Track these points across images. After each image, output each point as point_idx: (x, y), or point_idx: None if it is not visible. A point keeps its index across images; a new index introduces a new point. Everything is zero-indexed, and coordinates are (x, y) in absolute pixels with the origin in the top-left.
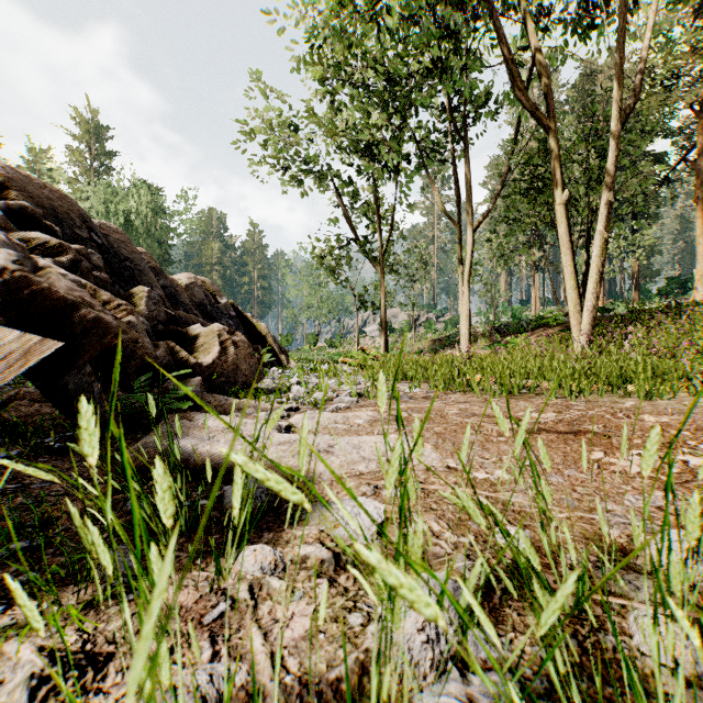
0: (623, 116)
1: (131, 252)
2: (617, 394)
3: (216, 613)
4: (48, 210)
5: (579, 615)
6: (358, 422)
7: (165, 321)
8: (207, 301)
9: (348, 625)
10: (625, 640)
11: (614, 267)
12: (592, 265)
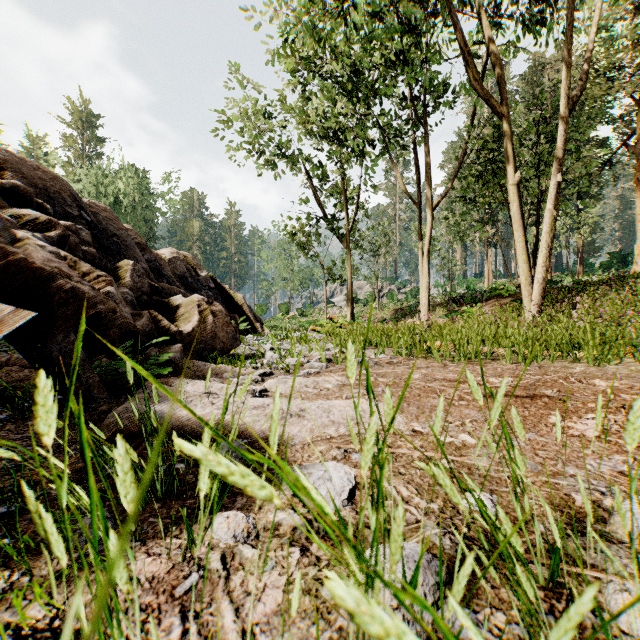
0: (570, 104)
1: (118, 228)
2: (567, 360)
3: (188, 584)
4: (41, 189)
5: (553, 588)
6: (328, 386)
7: (148, 292)
8: (188, 274)
9: (321, 598)
10: (604, 617)
11: (561, 243)
12: (542, 240)
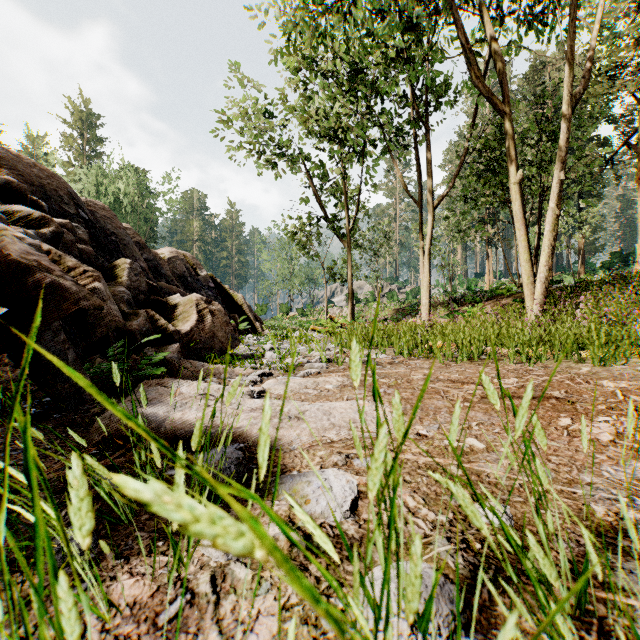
0: (573, 101)
1: (116, 227)
2: (572, 360)
3: (173, 610)
4: (38, 187)
5: (581, 615)
6: (328, 387)
7: (146, 291)
8: (187, 273)
9: (321, 628)
10: None
11: (562, 242)
12: (545, 239)
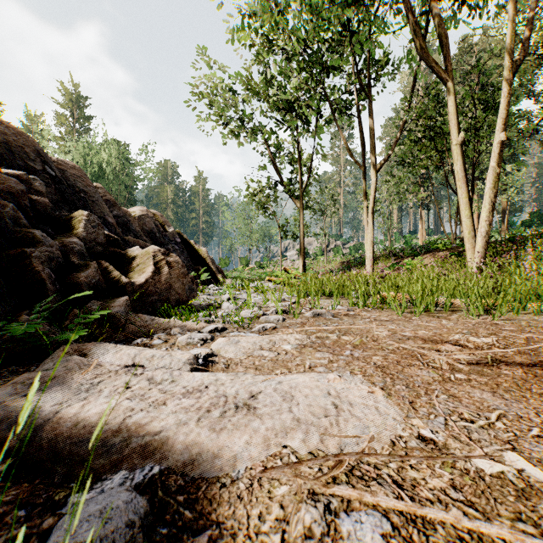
0: (513, 66)
1: (86, 185)
2: (529, 312)
3: None
4: (2, 143)
5: None
6: (286, 348)
7: (104, 243)
8: (156, 229)
9: None
10: None
11: None
12: (485, 196)
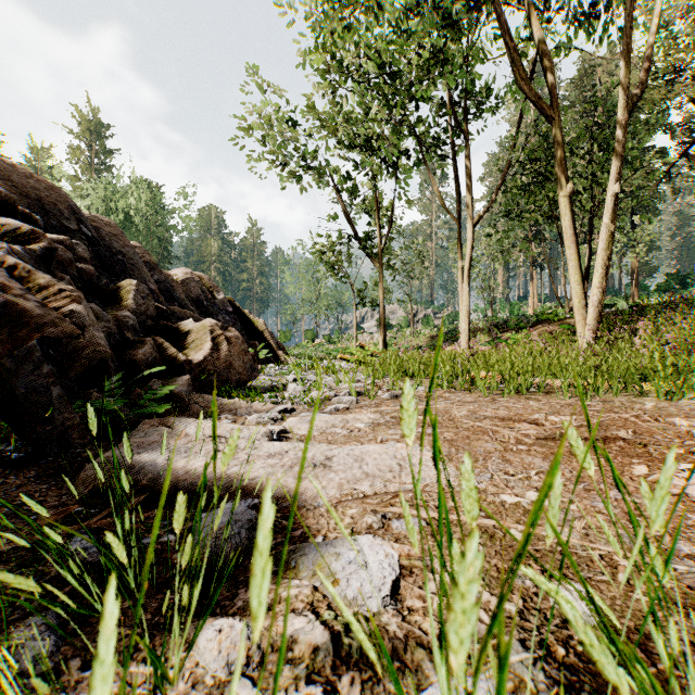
0: (630, 105)
1: (123, 245)
2: (632, 393)
3: None
4: (34, 200)
5: None
6: (359, 426)
7: (154, 316)
8: (203, 296)
9: None
10: None
11: (614, 262)
12: (598, 258)
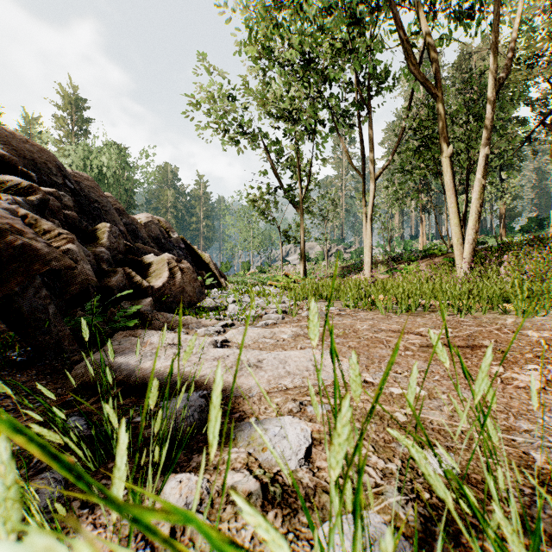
0: (497, 86)
1: (99, 195)
2: (497, 312)
3: None
4: (29, 160)
5: None
6: (283, 337)
7: (124, 251)
8: (161, 236)
9: None
10: None
11: (486, 209)
12: (472, 206)
